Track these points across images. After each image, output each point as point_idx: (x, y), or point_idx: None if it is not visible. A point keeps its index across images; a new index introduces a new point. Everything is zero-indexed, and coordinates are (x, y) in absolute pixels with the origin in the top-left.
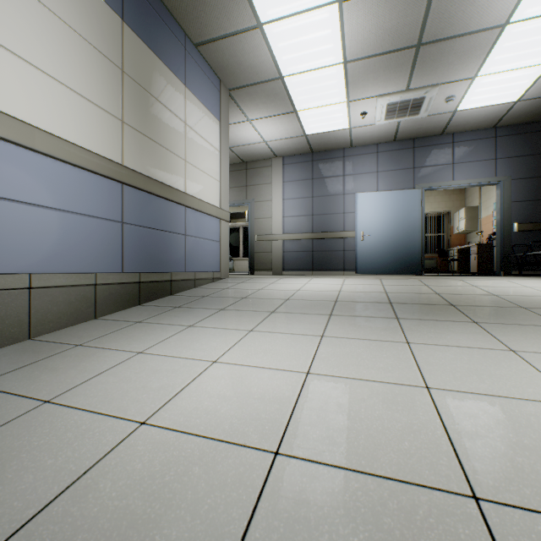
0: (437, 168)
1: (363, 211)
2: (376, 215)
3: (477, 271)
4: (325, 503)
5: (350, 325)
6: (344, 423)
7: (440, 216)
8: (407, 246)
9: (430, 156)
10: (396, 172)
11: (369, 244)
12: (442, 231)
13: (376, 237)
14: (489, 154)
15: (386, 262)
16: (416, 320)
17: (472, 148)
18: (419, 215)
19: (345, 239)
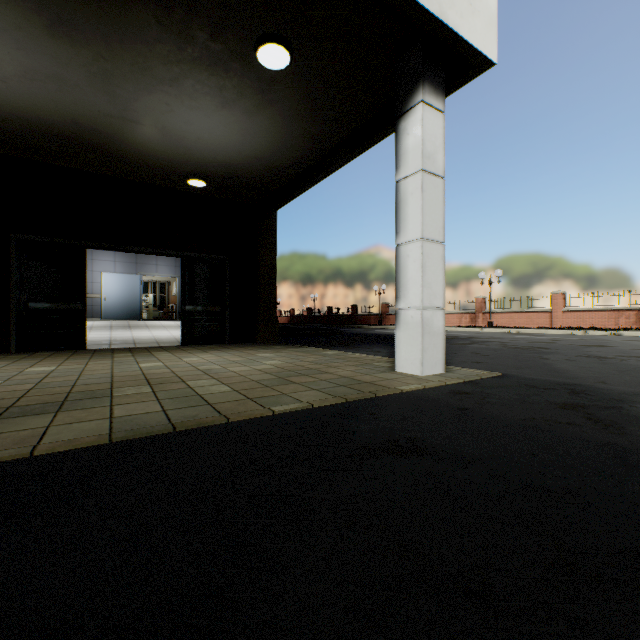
0: (150, 266)
1: (106, 283)
2: (115, 287)
3: (175, 319)
4: (95, 338)
5: (98, 330)
6: (97, 336)
7: (166, 283)
8: (133, 305)
9: (146, 259)
10: (127, 263)
11: (110, 303)
12: (167, 293)
13: (115, 299)
14: (173, 263)
15: (121, 313)
16: (116, 329)
17: (166, 259)
18: (140, 289)
19: (94, 299)
